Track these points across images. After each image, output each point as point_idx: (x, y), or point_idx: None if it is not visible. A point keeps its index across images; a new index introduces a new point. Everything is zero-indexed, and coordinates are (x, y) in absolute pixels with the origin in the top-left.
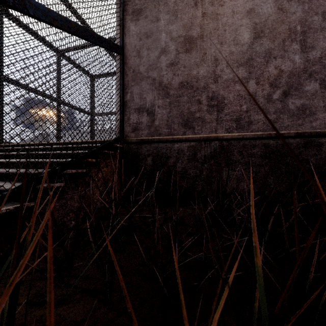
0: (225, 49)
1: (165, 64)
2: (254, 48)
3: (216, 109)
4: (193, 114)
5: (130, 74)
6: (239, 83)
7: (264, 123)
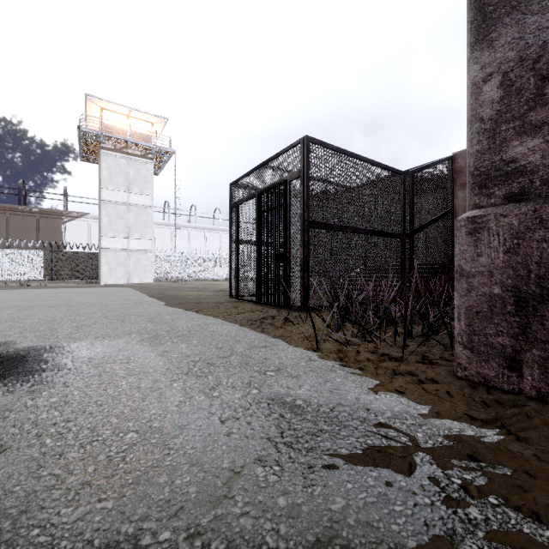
0: None
1: None
2: None
3: None
4: None
5: None
6: None
7: None
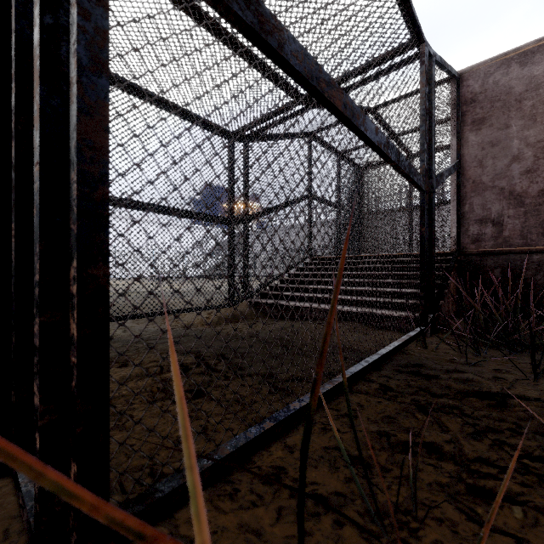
0: None
1: (518, 172)
2: None
3: None
4: None
5: (469, 185)
6: None
7: None
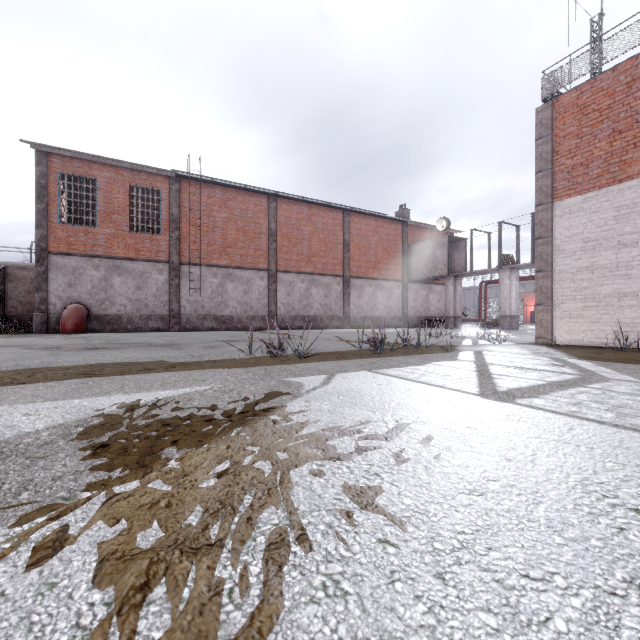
0: None
1: (21, 296)
2: None
3: None
4: (31, 310)
5: (8, 297)
6: None
7: None
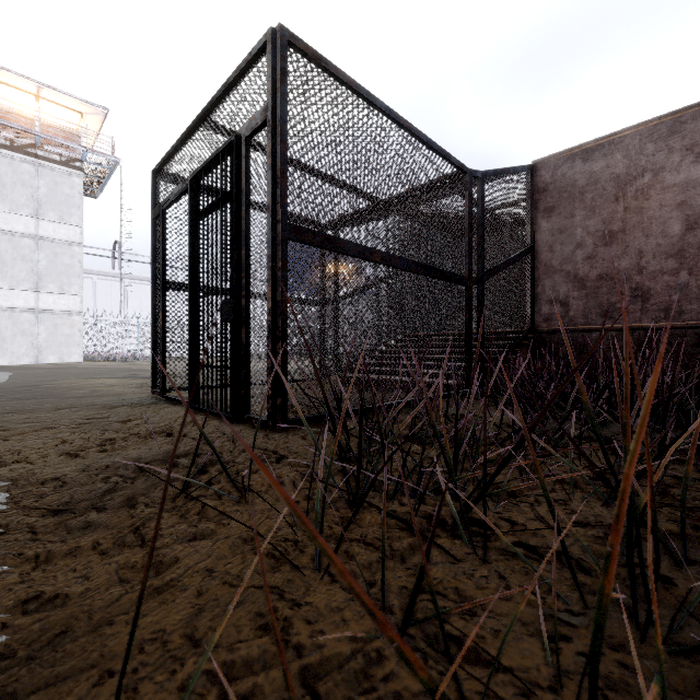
0: (651, 242)
1: (581, 258)
2: (686, 239)
3: (641, 299)
4: (614, 305)
5: (541, 268)
6: (668, 274)
7: (698, 312)
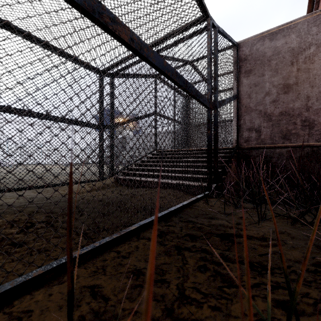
0: (315, 90)
1: (268, 101)
2: None
3: (308, 127)
4: (290, 131)
5: (243, 108)
6: None
7: None
